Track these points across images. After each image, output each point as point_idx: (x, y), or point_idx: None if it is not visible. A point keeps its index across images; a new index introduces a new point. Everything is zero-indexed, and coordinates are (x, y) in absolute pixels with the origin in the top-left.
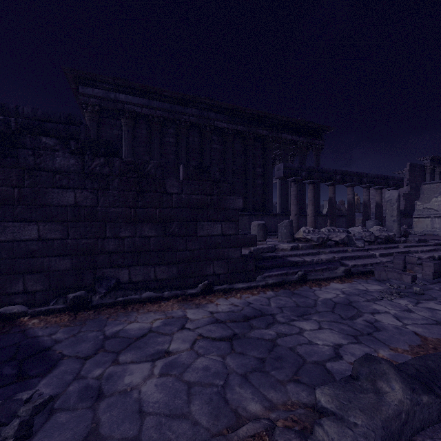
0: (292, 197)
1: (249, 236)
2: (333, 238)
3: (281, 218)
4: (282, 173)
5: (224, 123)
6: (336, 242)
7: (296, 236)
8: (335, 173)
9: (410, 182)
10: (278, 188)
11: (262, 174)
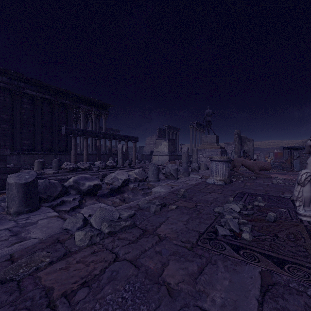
0: (72, 145)
1: (14, 168)
2: (81, 167)
3: (79, 156)
4: (65, 132)
5: (33, 92)
6: (83, 169)
7: (61, 167)
8: (99, 133)
9: (159, 137)
10: None
11: None
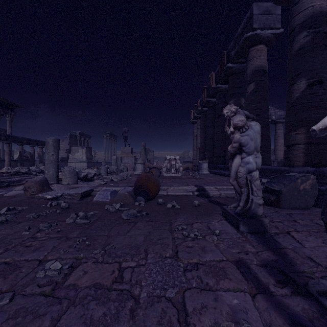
0: None
1: None
2: (21, 171)
3: None
4: None
5: None
6: (23, 173)
7: (1, 171)
8: (23, 139)
9: (70, 144)
10: None
11: None
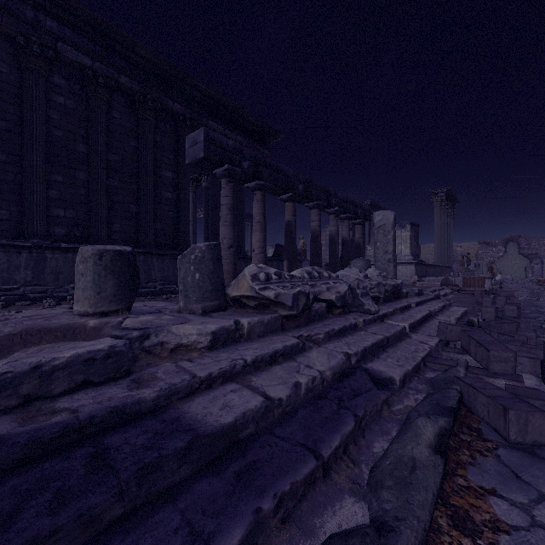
0: (223, 209)
1: None
2: (322, 295)
3: None
4: (202, 149)
5: (84, 55)
6: (329, 305)
7: (232, 292)
8: (296, 180)
9: (353, 227)
10: (205, 218)
11: (173, 182)
